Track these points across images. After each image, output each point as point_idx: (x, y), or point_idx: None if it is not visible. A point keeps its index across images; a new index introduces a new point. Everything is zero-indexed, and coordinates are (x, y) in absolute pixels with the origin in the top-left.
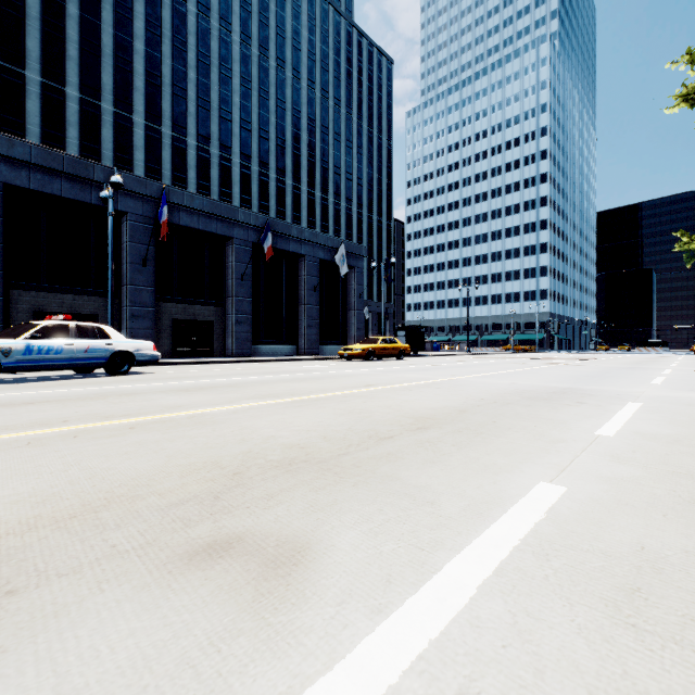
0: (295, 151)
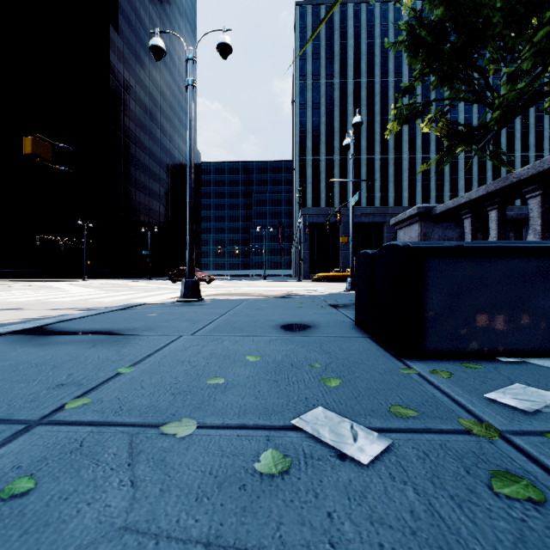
0: (509, 130)
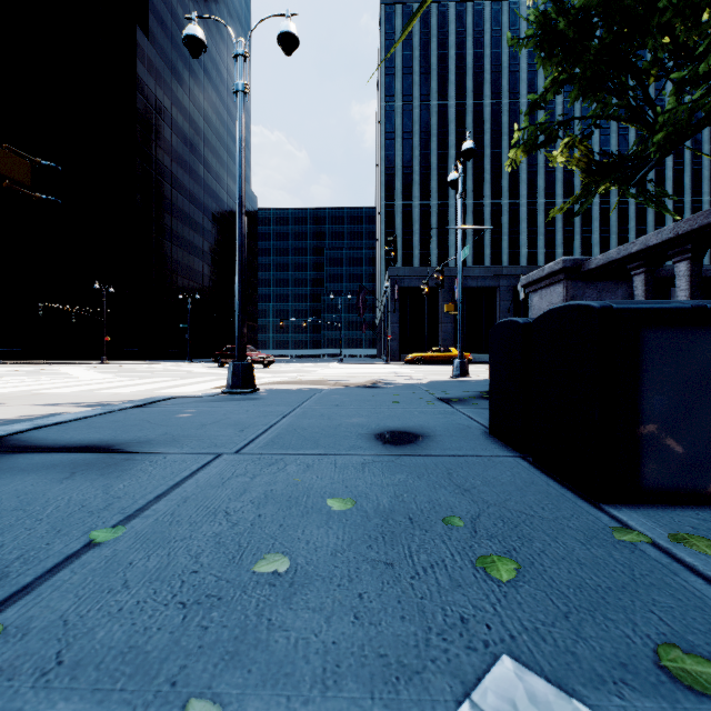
0: (658, 167)
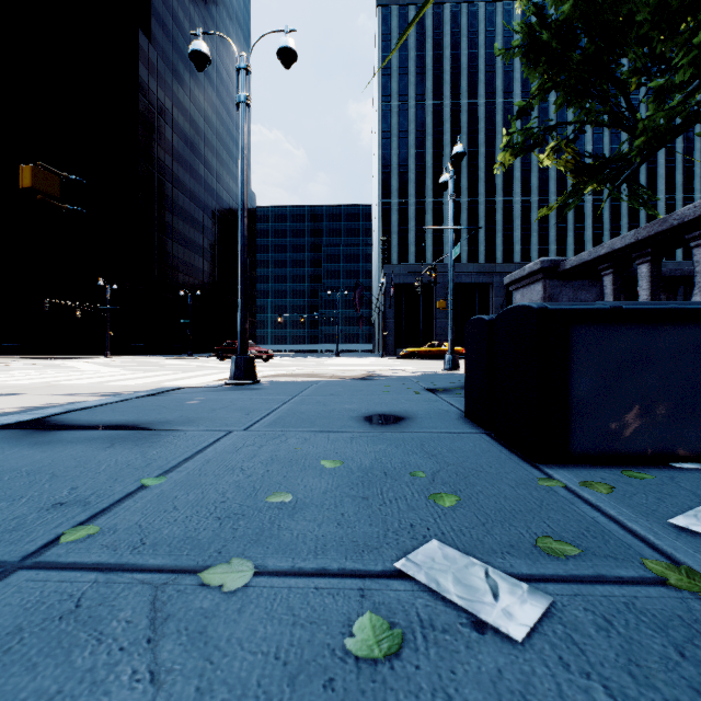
0: (650, 165)
